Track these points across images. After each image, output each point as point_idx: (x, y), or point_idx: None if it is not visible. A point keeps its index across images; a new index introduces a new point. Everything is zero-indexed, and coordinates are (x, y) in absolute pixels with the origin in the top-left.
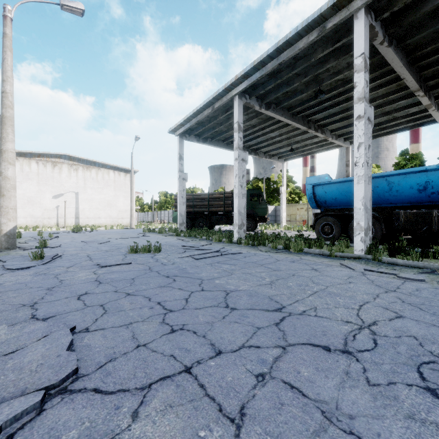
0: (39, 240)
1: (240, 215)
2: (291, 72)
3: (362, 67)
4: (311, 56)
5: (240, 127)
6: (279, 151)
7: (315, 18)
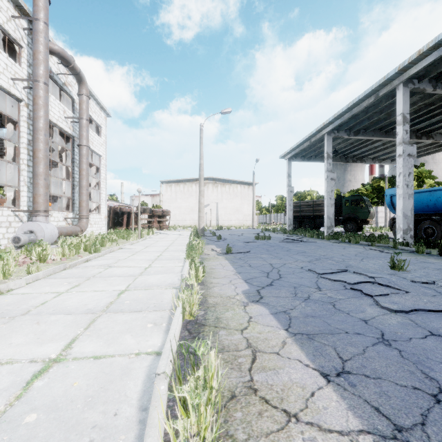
0: (212, 232)
1: (329, 219)
2: (365, 115)
3: (401, 122)
4: (378, 105)
5: (329, 155)
6: (389, 155)
7: (369, 92)
